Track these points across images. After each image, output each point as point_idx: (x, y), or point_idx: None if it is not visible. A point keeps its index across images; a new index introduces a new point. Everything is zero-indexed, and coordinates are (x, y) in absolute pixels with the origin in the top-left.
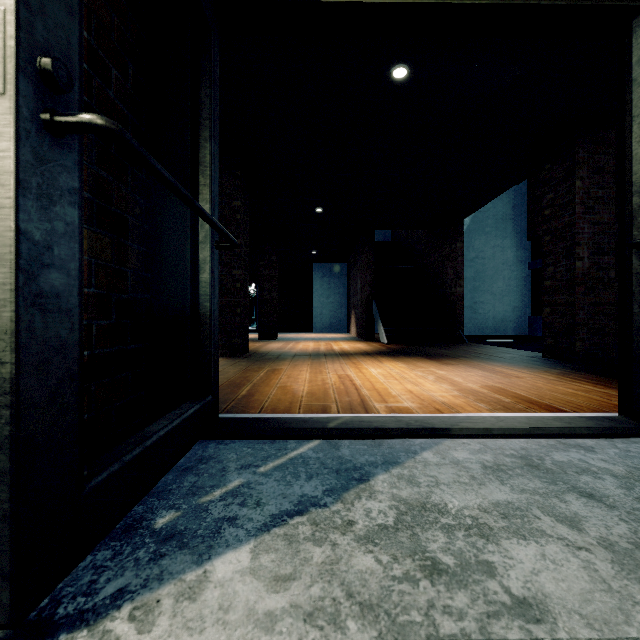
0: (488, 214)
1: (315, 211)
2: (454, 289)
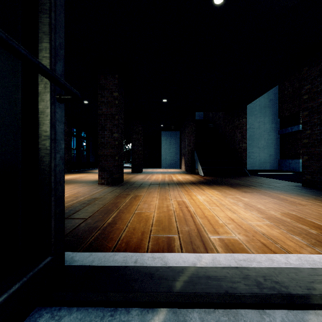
0: (256, 104)
1: (162, 101)
2: (241, 145)
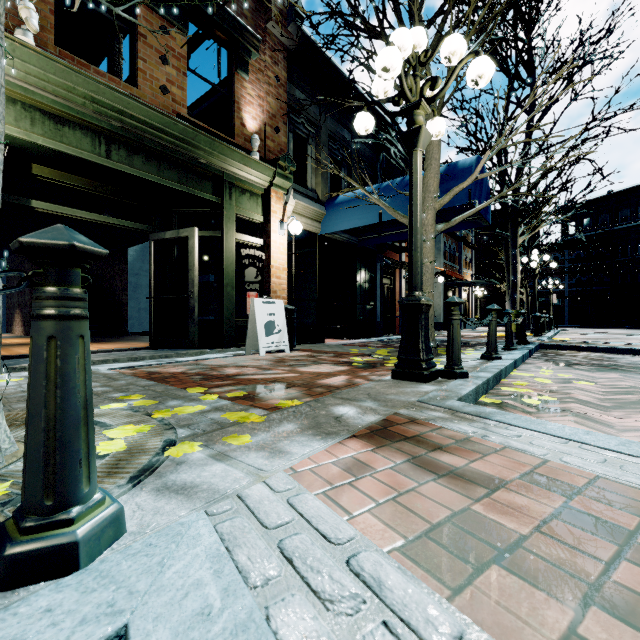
0: None
1: None
2: (122, 297)
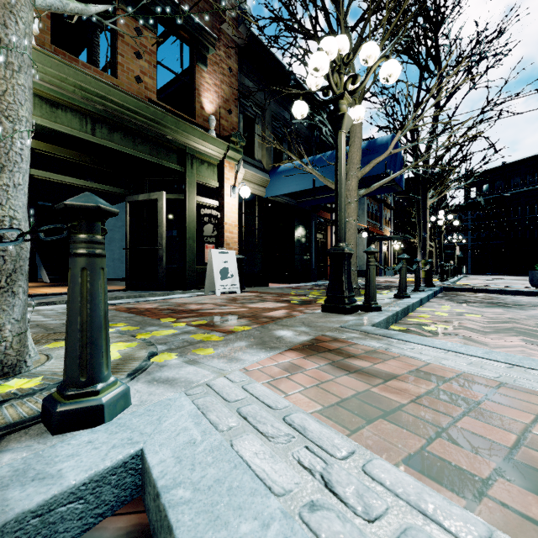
0: None
1: None
2: None
